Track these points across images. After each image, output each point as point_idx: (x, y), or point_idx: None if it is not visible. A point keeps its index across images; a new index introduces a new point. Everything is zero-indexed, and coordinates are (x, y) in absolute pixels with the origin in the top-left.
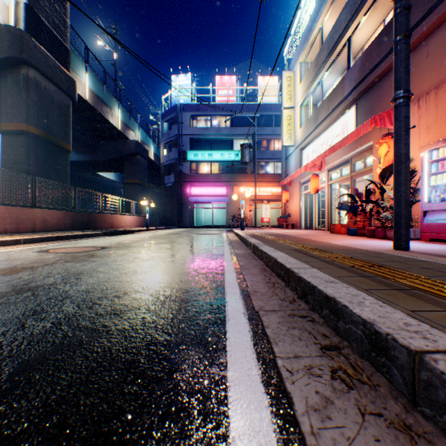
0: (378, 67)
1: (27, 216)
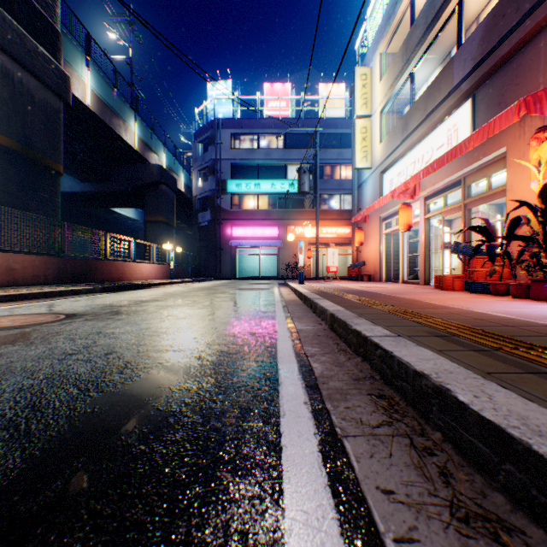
0: (518, 29)
1: None
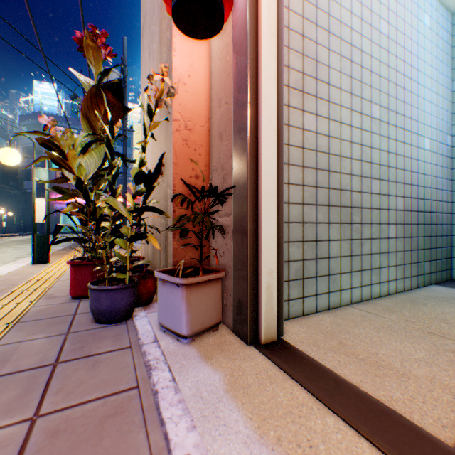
0: None
1: None
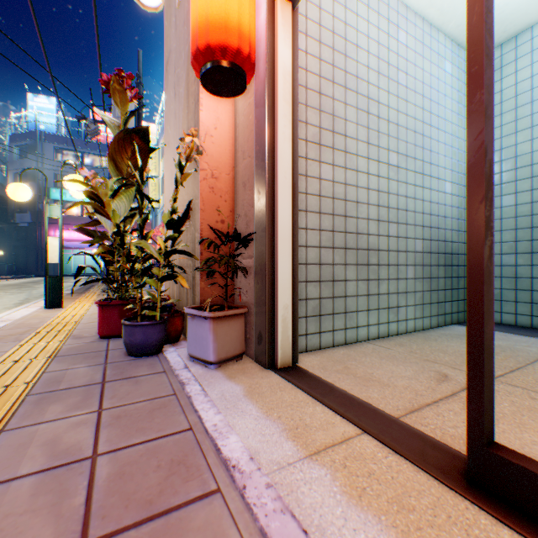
0: None
1: None
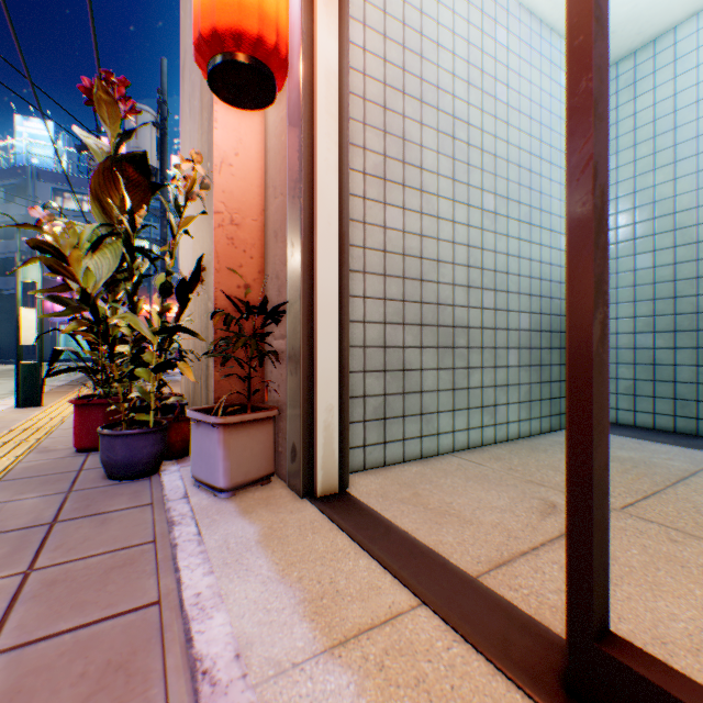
0: None
1: None
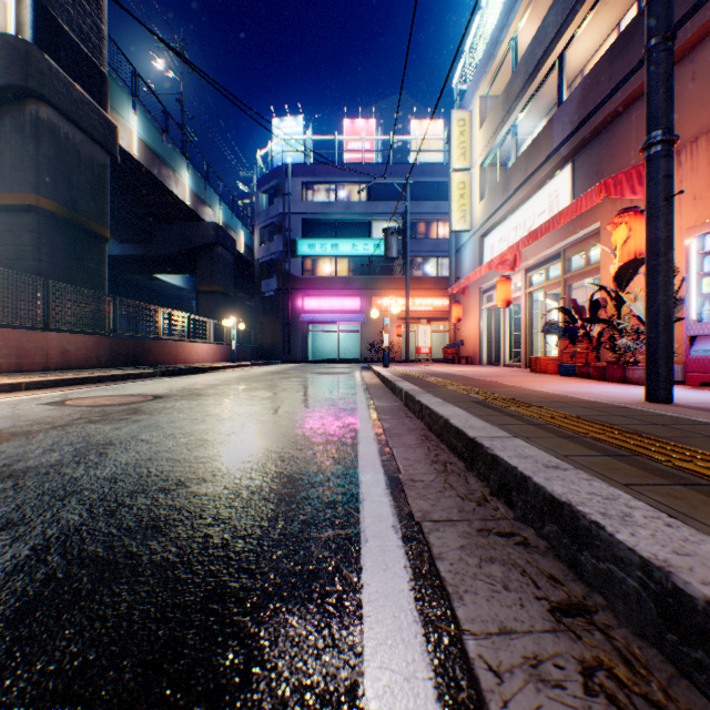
0: (610, 99)
1: (35, 344)
